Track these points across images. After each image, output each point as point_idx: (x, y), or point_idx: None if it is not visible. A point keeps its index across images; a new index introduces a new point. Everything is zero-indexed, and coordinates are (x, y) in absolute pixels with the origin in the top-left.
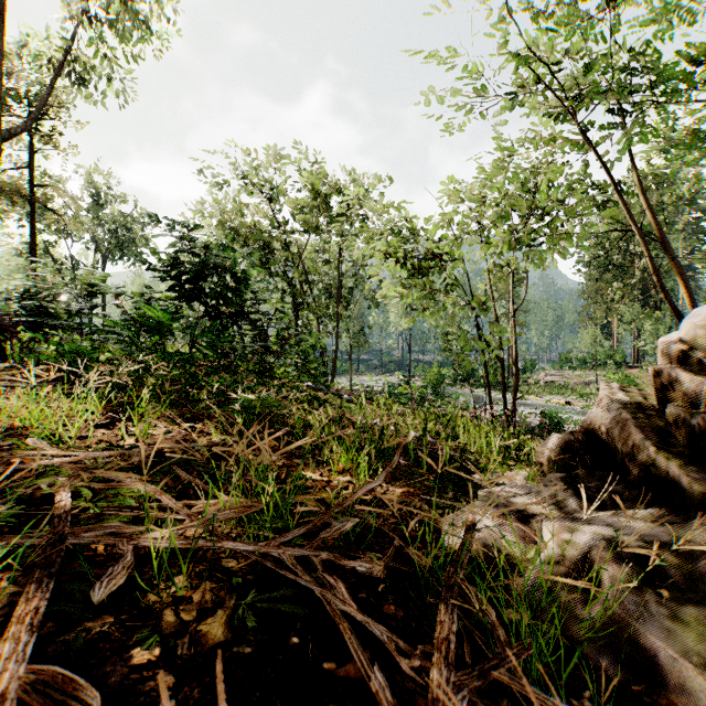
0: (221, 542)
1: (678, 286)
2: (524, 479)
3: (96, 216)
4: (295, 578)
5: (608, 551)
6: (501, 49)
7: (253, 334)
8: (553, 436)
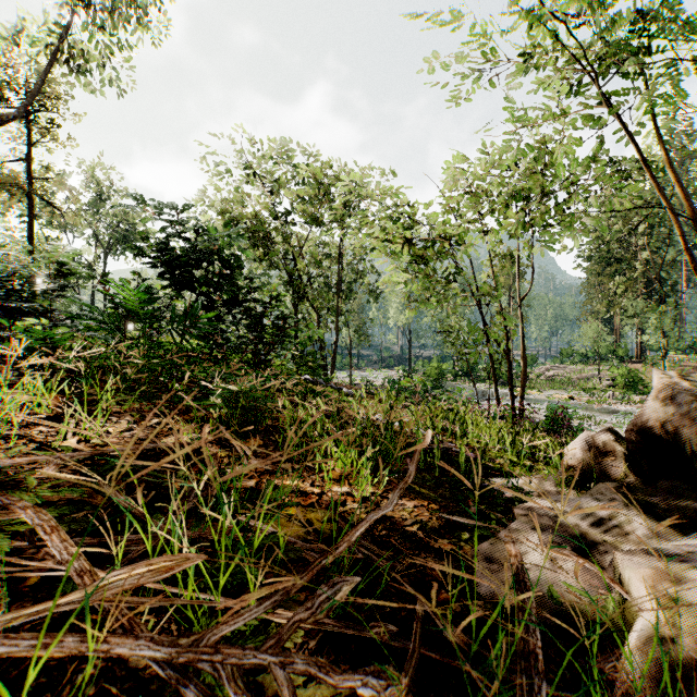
0: (109, 639)
1: None
2: (554, 485)
3: (97, 211)
4: None
5: None
6: (517, 2)
7: (247, 324)
8: (585, 434)
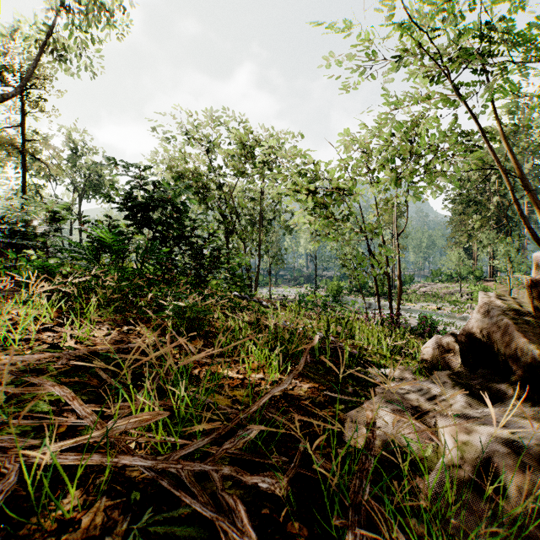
0: (117, 456)
1: (535, 213)
2: (412, 373)
3: (74, 165)
4: (190, 501)
5: (507, 454)
6: (390, 19)
7: (191, 254)
8: (435, 337)
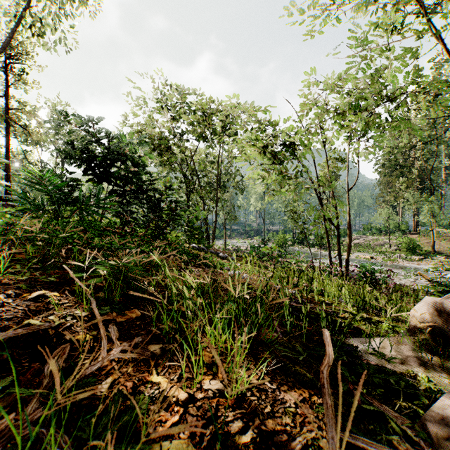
0: None
1: None
2: (410, 349)
3: (57, 134)
4: None
5: None
6: None
7: (150, 207)
8: (431, 300)
